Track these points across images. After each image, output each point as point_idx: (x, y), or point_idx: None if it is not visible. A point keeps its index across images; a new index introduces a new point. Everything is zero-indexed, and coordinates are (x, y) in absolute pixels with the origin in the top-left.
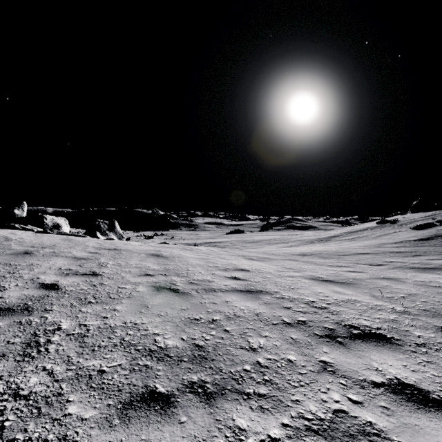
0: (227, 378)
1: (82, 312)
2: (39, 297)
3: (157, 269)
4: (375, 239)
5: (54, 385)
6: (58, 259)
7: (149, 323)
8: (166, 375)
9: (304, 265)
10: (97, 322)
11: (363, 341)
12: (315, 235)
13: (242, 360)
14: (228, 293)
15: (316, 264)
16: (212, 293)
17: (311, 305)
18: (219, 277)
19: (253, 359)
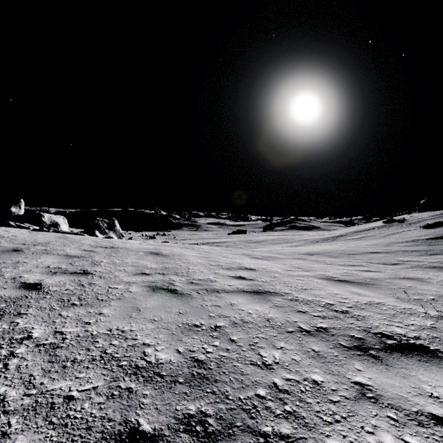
0: (235, 409)
1: (61, 316)
2: (15, 298)
3: (155, 268)
4: (383, 239)
5: (0, 419)
6: (48, 257)
7: (139, 330)
8: (154, 404)
9: (313, 264)
10: (77, 329)
11: (403, 355)
12: (320, 234)
13: (254, 382)
14: (233, 294)
15: (326, 263)
16: (215, 294)
17: (330, 309)
18: (222, 276)
19: (268, 380)
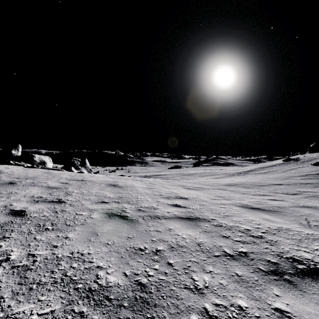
0: None
1: (36, 240)
2: (3, 223)
3: (112, 197)
4: (283, 173)
5: None
6: (34, 188)
7: (95, 254)
8: None
9: (232, 194)
10: (46, 252)
11: (313, 280)
12: (235, 169)
13: (188, 307)
14: (171, 220)
15: (242, 193)
16: (156, 220)
17: (248, 234)
18: (163, 204)
19: (200, 305)
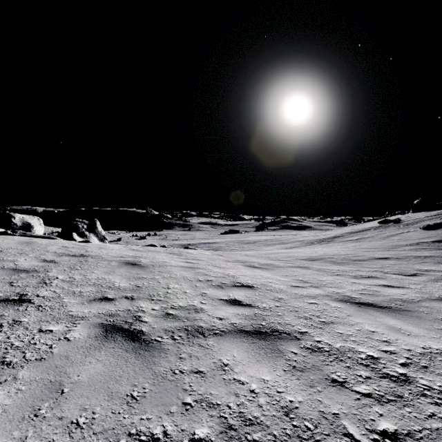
0: None
1: None
2: None
3: (124, 288)
4: (384, 241)
5: None
6: None
7: None
8: None
9: (320, 276)
10: None
11: None
12: (315, 235)
13: None
14: (226, 338)
15: (335, 274)
16: (198, 340)
17: (378, 371)
18: (211, 300)
19: None
